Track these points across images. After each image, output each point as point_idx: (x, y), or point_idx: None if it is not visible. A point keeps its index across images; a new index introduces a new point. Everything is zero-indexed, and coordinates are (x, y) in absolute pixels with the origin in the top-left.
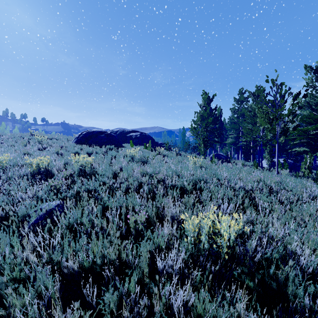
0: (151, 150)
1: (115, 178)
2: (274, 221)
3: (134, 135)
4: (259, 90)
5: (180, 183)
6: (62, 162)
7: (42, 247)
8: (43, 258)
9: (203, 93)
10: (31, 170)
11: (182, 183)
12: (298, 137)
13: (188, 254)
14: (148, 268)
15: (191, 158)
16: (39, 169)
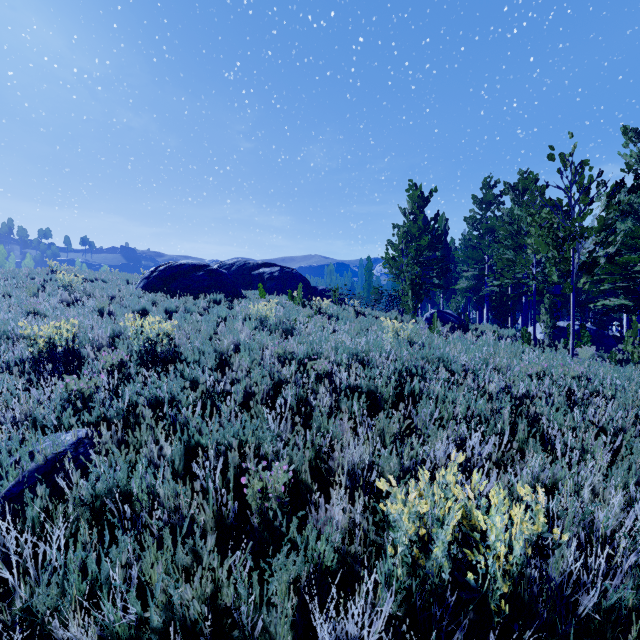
0: (303, 305)
1: (222, 368)
2: (597, 481)
3: (268, 273)
4: (525, 179)
5: (366, 382)
6: (108, 333)
7: (14, 569)
8: (17, 599)
9: (411, 186)
10: (33, 352)
11: (371, 381)
12: (610, 278)
13: (398, 596)
14: (293, 632)
15: (389, 322)
16: (52, 349)
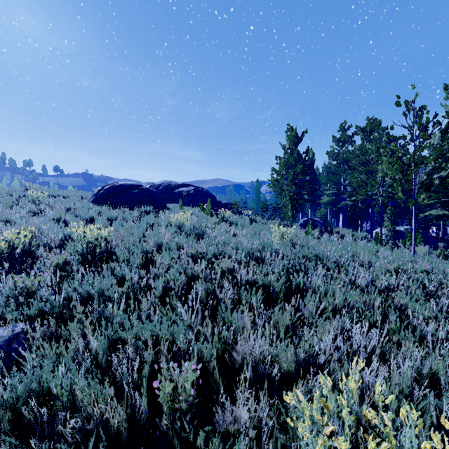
0: (211, 215)
1: (147, 265)
2: None
3: (186, 191)
4: (371, 124)
5: (261, 277)
6: (59, 237)
7: None
8: None
9: (289, 129)
10: None
11: (265, 277)
12: (434, 195)
13: None
14: None
15: (276, 228)
16: (12, 251)
